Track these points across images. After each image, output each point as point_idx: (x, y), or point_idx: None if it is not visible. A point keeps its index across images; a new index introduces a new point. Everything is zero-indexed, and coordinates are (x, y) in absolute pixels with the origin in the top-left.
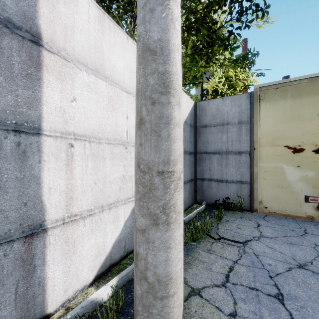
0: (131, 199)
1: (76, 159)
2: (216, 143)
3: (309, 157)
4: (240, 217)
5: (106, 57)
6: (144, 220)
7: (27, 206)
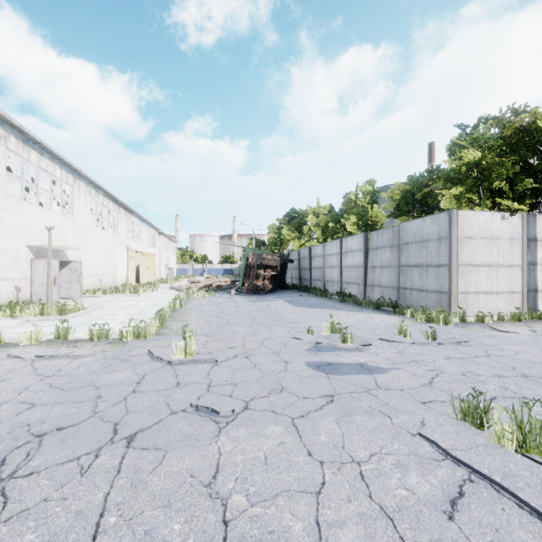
0: None
1: None
2: None
3: None
4: None
5: None
6: None
7: (534, 283)
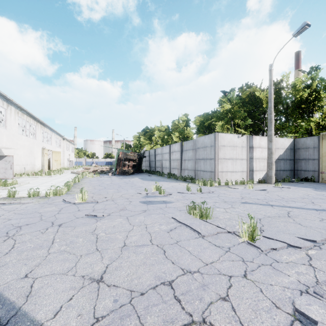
0: (265, 170)
1: (256, 162)
2: (303, 156)
3: None
4: (309, 182)
5: (260, 144)
6: (268, 169)
7: (252, 167)
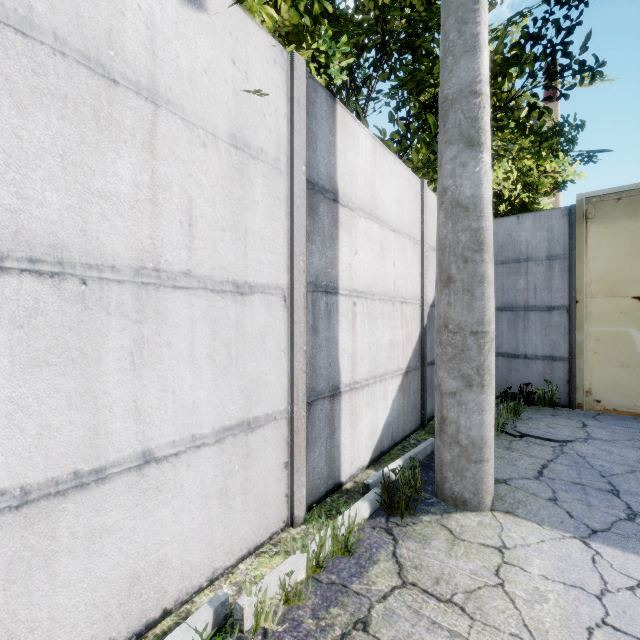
0: (398, 372)
1: (358, 319)
2: (505, 293)
3: None
4: (551, 414)
5: (378, 193)
6: (454, 382)
7: (331, 366)
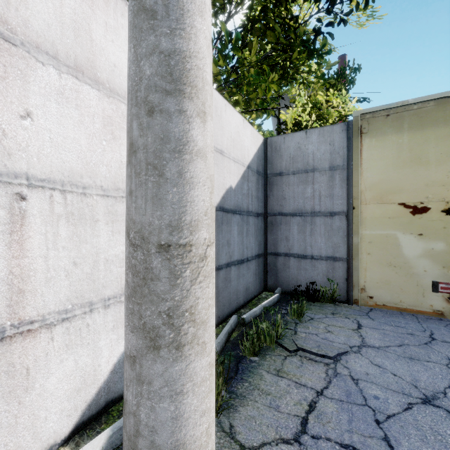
0: None
1: (32, 221)
2: (296, 200)
3: (437, 221)
4: (332, 313)
5: (100, 49)
6: (134, 338)
7: None
